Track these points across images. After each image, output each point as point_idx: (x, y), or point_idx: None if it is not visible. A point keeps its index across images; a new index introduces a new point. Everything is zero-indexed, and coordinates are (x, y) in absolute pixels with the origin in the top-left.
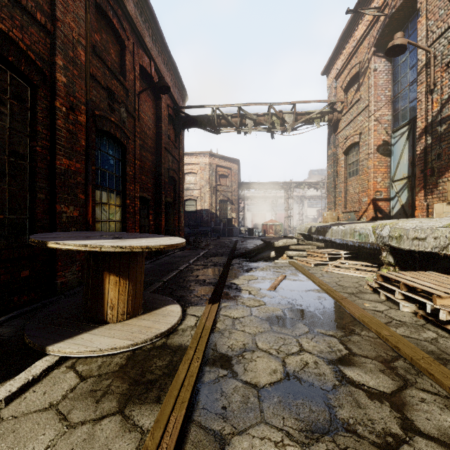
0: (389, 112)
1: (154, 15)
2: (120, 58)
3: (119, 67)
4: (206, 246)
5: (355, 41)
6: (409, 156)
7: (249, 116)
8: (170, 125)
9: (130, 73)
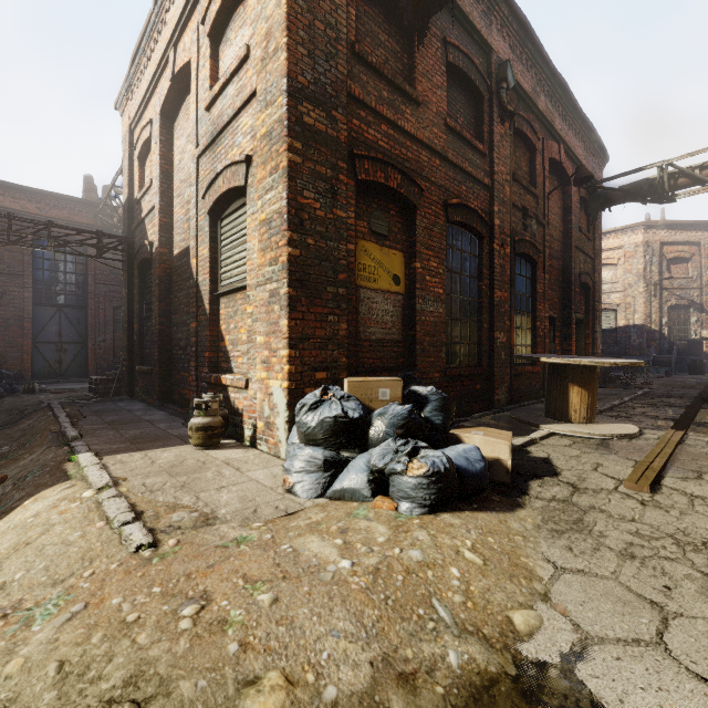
0: None
1: (566, 89)
2: (529, 165)
3: (528, 176)
4: (644, 385)
5: None
6: None
7: None
8: (581, 211)
9: (539, 176)
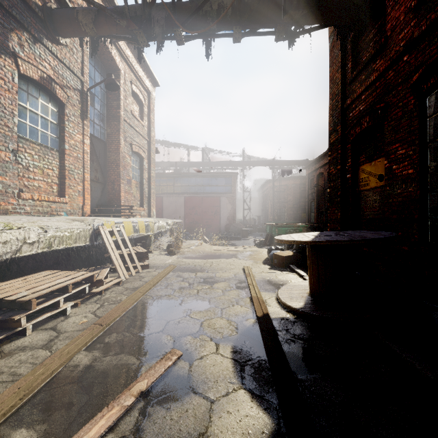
0: None
1: None
2: None
3: None
4: None
5: None
6: None
7: None
8: None
9: None
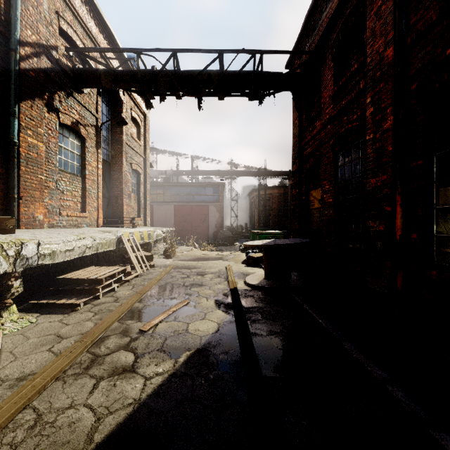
0: None
1: None
2: None
3: None
4: None
5: None
6: None
7: None
8: None
9: None
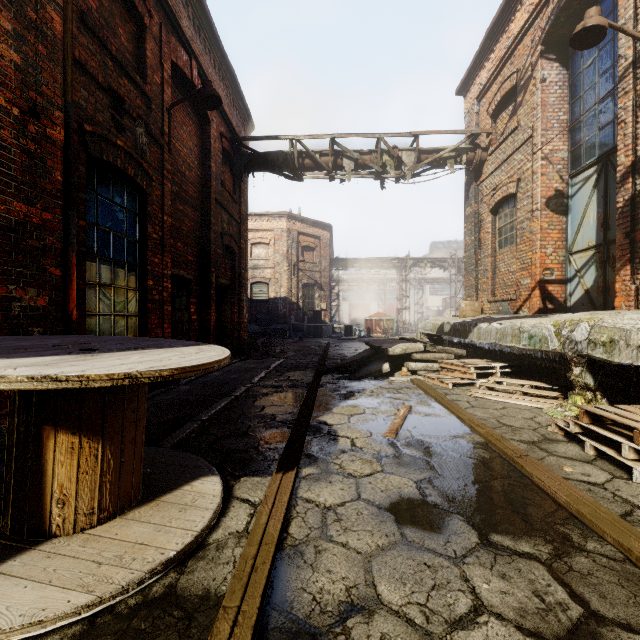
0: (565, 145)
1: None
2: (137, 46)
3: (134, 60)
4: (281, 353)
5: (510, 38)
6: (599, 213)
7: (348, 154)
8: (225, 166)
9: (154, 72)
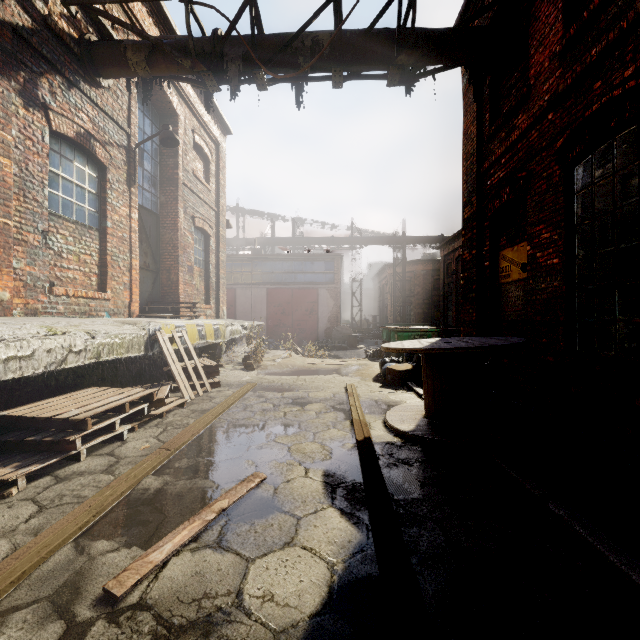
0: None
1: None
2: None
3: None
4: None
5: None
6: None
7: None
8: None
9: None
